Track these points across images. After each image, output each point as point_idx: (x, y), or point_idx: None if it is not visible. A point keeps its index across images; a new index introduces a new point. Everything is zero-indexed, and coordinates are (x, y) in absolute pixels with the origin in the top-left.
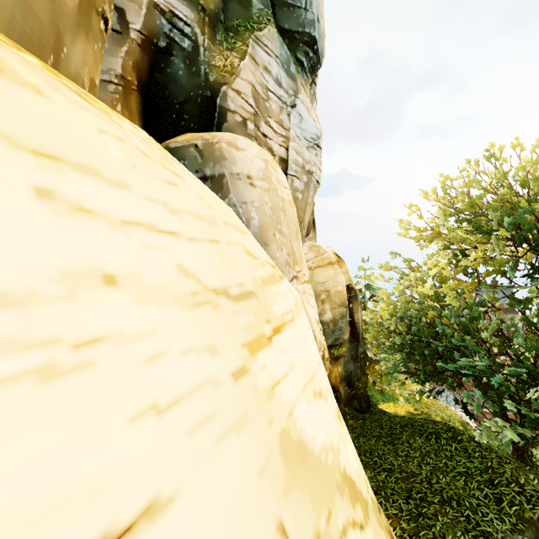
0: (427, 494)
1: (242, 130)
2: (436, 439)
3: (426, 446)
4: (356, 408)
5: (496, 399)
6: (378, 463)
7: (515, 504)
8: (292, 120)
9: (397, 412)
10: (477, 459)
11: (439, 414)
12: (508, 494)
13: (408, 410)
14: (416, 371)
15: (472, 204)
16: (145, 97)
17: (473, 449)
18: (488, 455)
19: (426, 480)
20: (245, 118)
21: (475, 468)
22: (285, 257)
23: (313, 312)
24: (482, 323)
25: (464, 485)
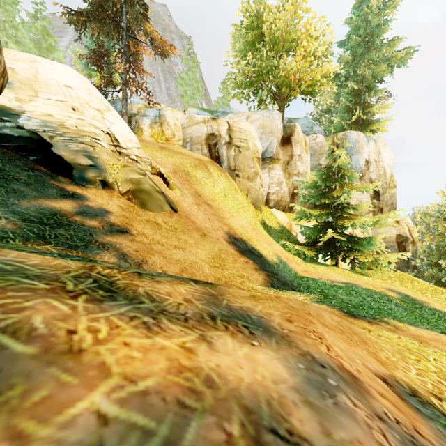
0: None
1: None
2: None
3: None
4: None
5: None
6: None
7: None
8: None
9: None
10: None
11: None
12: None
13: None
14: None
15: None
16: None
17: None
18: None
19: None
20: None
21: None
22: None
23: None
24: None
25: None
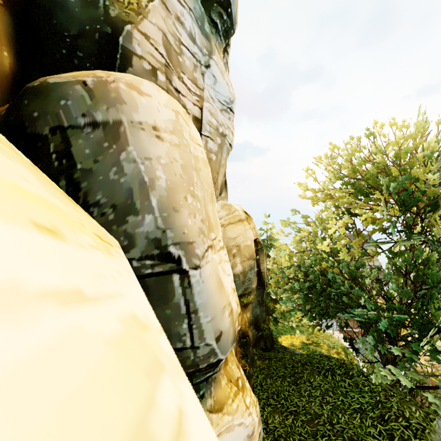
0: (331, 437)
1: (152, 79)
2: (332, 375)
3: (324, 384)
4: (262, 348)
5: (376, 335)
6: (285, 406)
7: (405, 440)
8: (206, 81)
9: (294, 343)
10: (368, 393)
11: (325, 342)
12: (398, 430)
13: (301, 341)
14: (309, 310)
15: (356, 171)
16: (19, 19)
17: (363, 383)
18: (375, 388)
19: (328, 421)
20: (155, 67)
21: (367, 404)
22: (198, 224)
23: (229, 280)
24: (366, 272)
25: (360, 423)
